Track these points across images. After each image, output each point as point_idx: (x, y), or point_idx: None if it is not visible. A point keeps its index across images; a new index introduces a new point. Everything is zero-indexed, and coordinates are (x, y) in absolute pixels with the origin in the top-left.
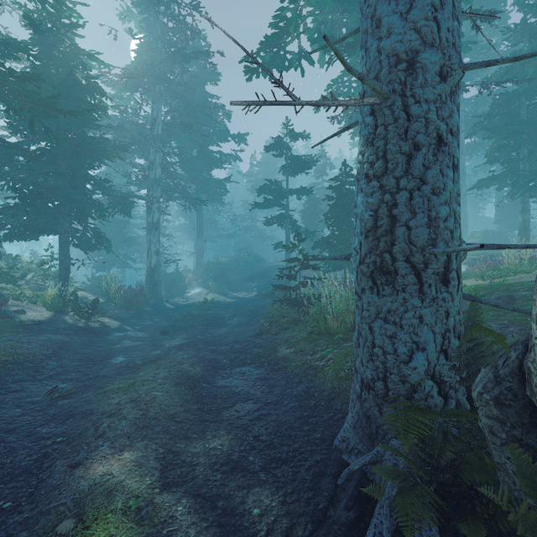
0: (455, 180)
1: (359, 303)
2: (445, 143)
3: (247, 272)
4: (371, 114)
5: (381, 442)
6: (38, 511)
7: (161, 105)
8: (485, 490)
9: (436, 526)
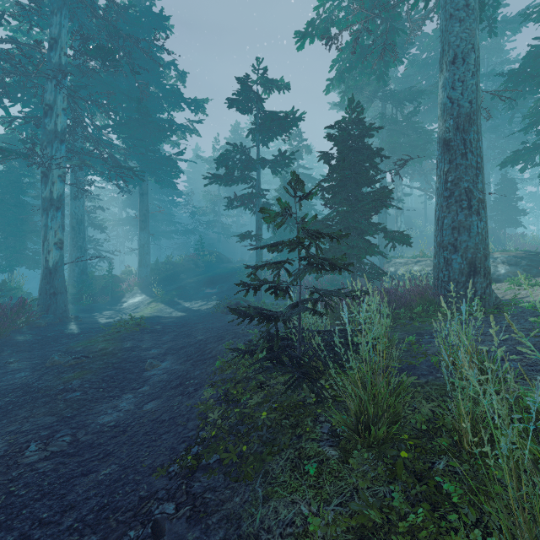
0: None
1: None
2: None
3: (207, 274)
4: None
5: None
6: None
7: (66, 19)
8: None
9: None
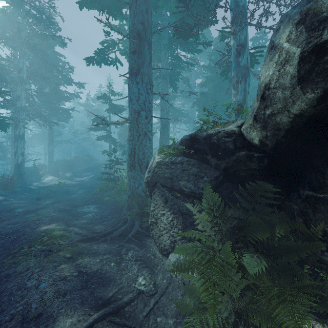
0: (150, 143)
1: (128, 174)
2: (147, 134)
3: (85, 166)
4: (130, 123)
5: (132, 210)
6: (29, 235)
7: (26, 60)
8: (145, 208)
9: (140, 221)
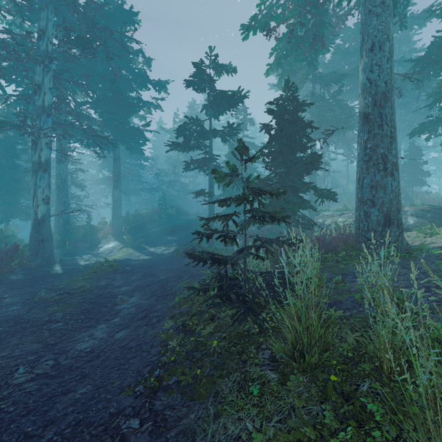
0: None
1: None
2: None
3: (168, 224)
4: None
5: None
6: None
7: (52, 14)
8: None
9: None
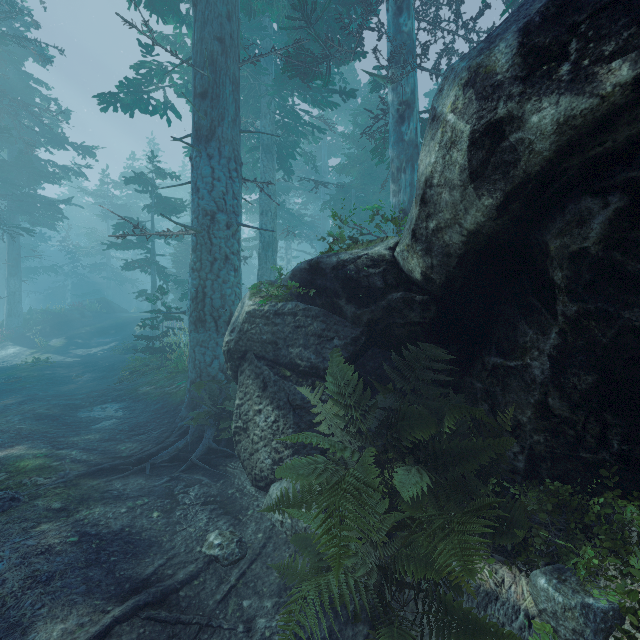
0: (236, 276)
1: (190, 338)
2: (230, 259)
3: (97, 324)
4: (195, 236)
5: (198, 409)
6: None
7: None
8: (226, 403)
9: (214, 429)
